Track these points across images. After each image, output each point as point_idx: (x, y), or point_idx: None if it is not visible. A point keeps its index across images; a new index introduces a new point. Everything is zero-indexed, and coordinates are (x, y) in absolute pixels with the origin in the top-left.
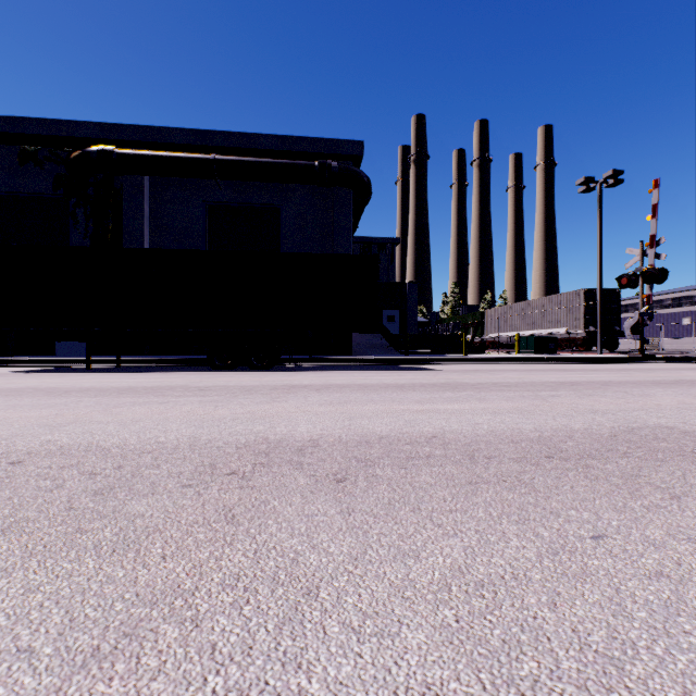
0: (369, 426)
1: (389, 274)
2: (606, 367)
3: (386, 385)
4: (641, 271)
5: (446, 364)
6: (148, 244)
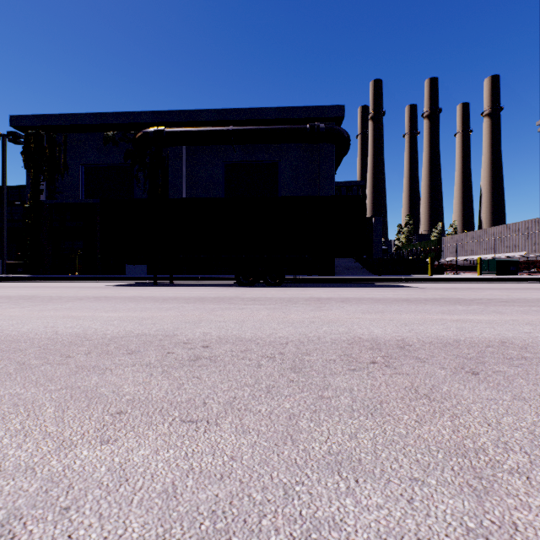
0: (431, 331)
1: None
2: None
3: (394, 299)
4: None
5: (420, 283)
6: (185, 195)
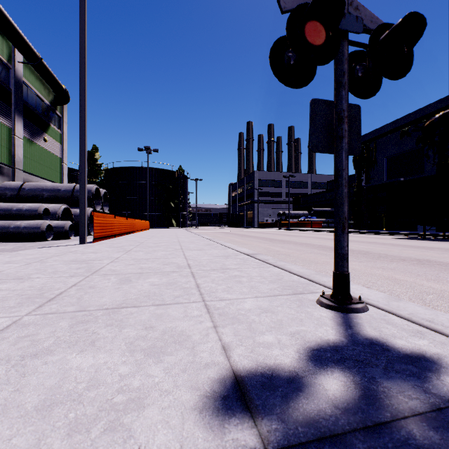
0: None
1: None
2: None
3: None
4: None
5: None
6: None
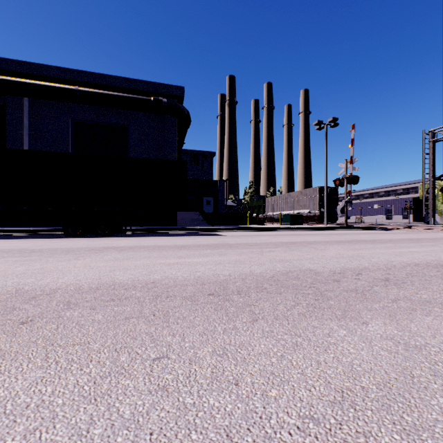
0: (117, 276)
1: (209, 174)
2: (324, 232)
3: (174, 246)
4: (345, 177)
5: (233, 232)
6: (27, 146)
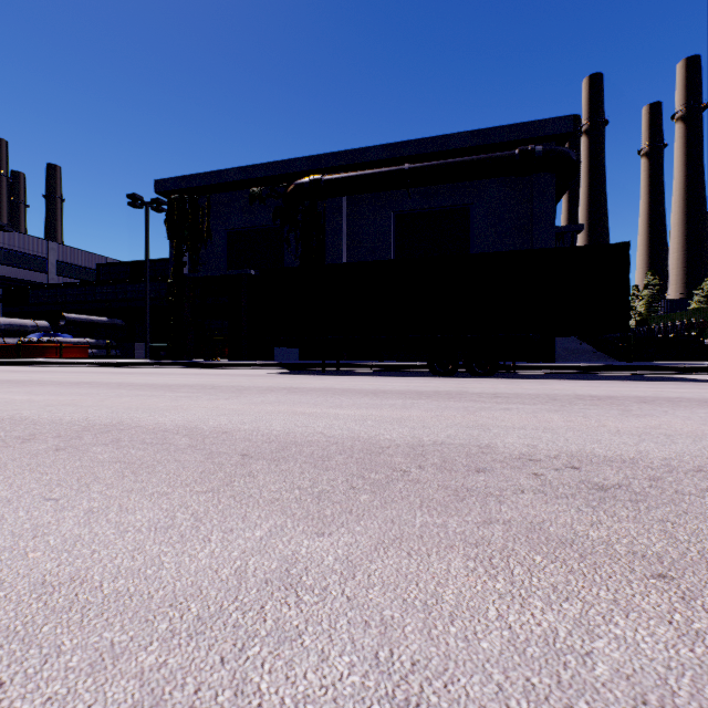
0: None
1: None
2: None
3: None
4: None
5: None
6: (345, 258)
